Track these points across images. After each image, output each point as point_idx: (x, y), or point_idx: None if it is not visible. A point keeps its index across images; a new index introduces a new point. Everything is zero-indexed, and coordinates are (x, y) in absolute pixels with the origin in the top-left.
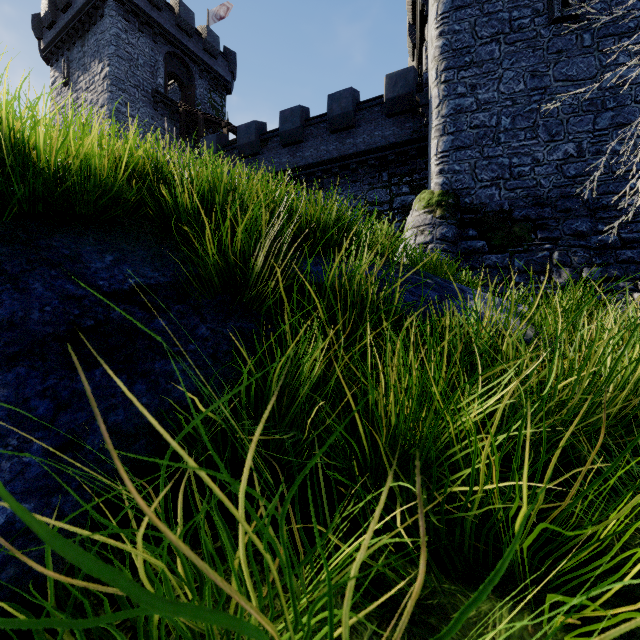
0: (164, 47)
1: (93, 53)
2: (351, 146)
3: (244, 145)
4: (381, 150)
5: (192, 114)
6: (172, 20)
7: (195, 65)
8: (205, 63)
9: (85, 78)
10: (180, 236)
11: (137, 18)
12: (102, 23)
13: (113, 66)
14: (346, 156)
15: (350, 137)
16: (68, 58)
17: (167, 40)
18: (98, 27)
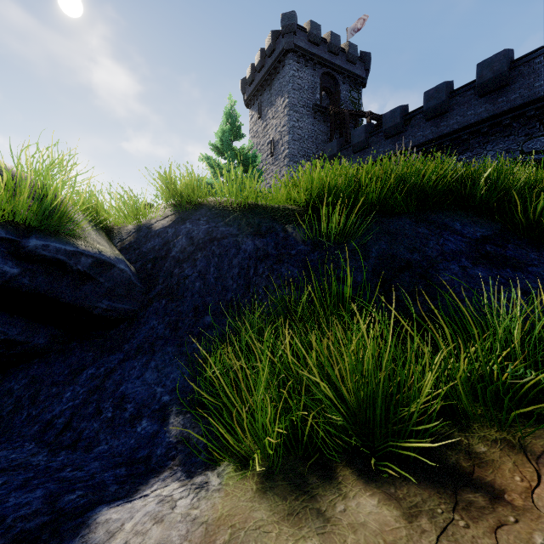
0: (320, 71)
1: (277, 93)
2: (504, 104)
3: (389, 128)
4: (543, 99)
5: (338, 113)
6: (325, 49)
7: (339, 75)
8: (347, 71)
9: (272, 110)
10: (471, 209)
11: (304, 58)
12: (283, 71)
13: (290, 97)
14: (497, 114)
15: (502, 96)
16: (260, 101)
17: (322, 65)
18: (280, 74)
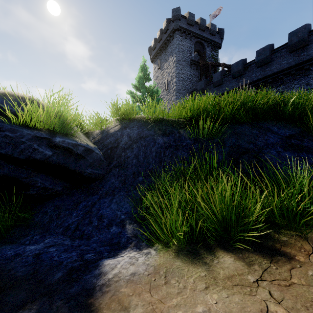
0: (194, 40)
1: (169, 54)
2: (305, 56)
3: (235, 72)
4: None
5: (205, 64)
6: (197, 27)
7: (205, 42)
8: (210, 40)
9: (166, 64)
10: (283, 120)
11: (184, 33)
12: (173, 41)
13: (177, 56)
14: (301, 63)
15: (304, 51)
16: (160, 59)
17: (195, 37)
18: (171, 43)
